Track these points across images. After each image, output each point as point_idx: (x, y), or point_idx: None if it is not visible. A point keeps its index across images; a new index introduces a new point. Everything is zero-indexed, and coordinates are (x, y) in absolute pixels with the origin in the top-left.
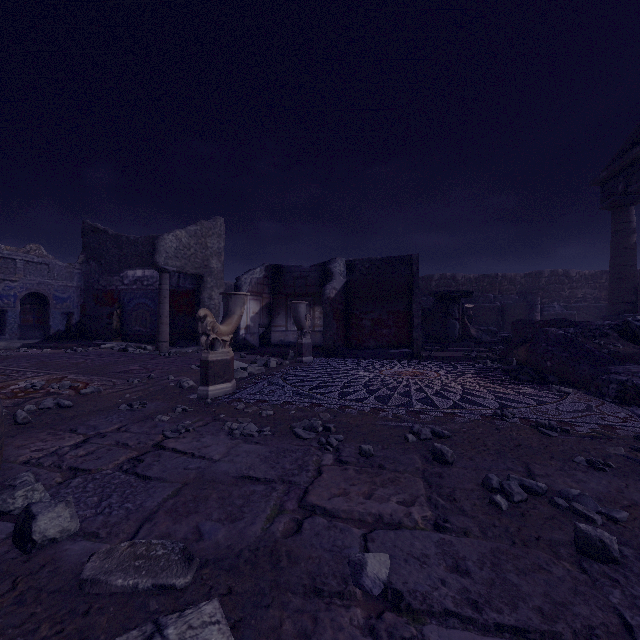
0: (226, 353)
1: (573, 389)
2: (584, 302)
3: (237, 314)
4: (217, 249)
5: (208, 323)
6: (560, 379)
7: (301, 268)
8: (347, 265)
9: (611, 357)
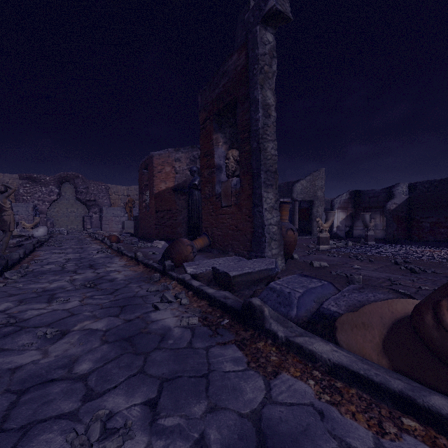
0: (326, 234)
1: None
2: None
3: (331, 220)
4: (320, 186)
5: (319, 223)
6: None
7: (374, 191)
8: (409, 187)
9: None
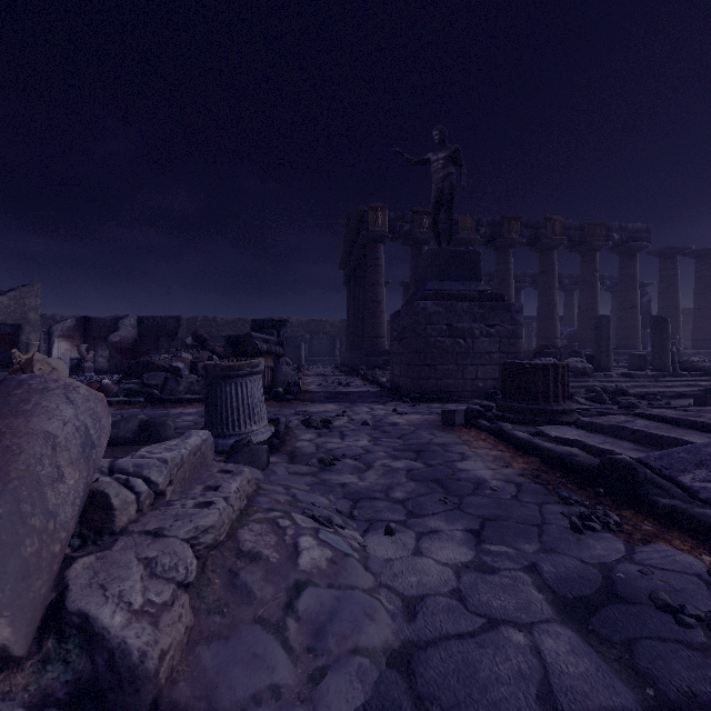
0: None
1: None
2: None
3: (33, 351)
4: (35, 305)
5: (17, 355)
6: None
7: (105, 320)
8: (138, 320)
9: None
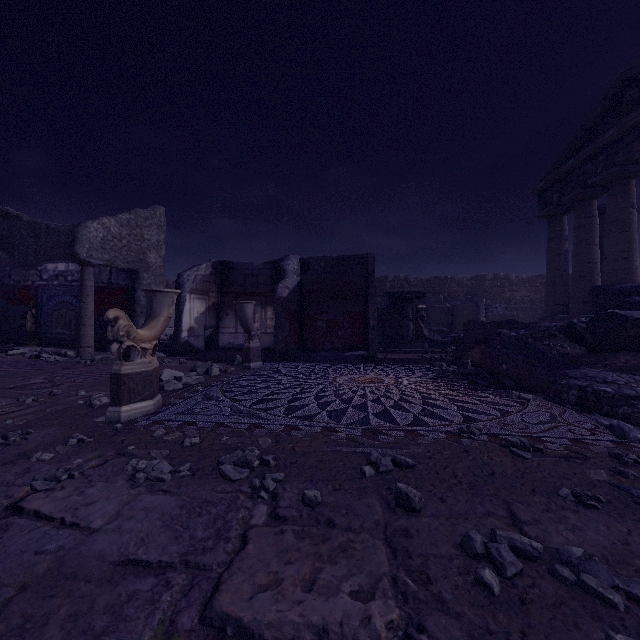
0: (147, 364)
1: (532, 395)
2: (522, 304)
3: (163, 315)
4: (156, 242)
5: (121, 327)
6: (516, 383)
7: (252, 265)
8: (301, 263)
9: (563, 360)
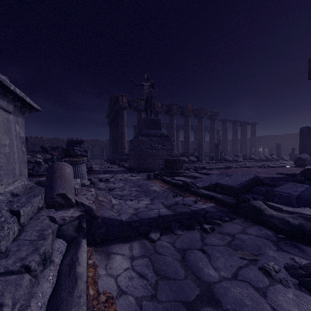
0: None
1: None
2: None
3: None
4: None
5: None
6: None
7: None
8: None
9: None
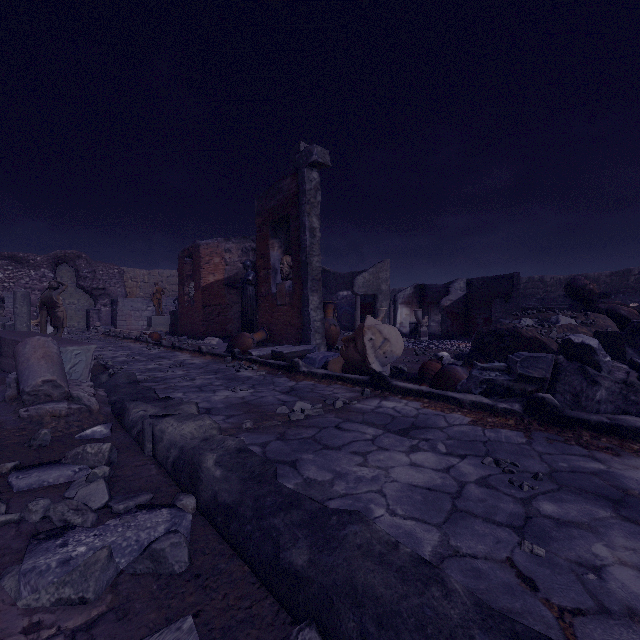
0: None
1: None
2: None
3: (381, 316)
4: (385, 278)
5: None
6: None
7: (437, 286)
8: (467, 283)
9: None
